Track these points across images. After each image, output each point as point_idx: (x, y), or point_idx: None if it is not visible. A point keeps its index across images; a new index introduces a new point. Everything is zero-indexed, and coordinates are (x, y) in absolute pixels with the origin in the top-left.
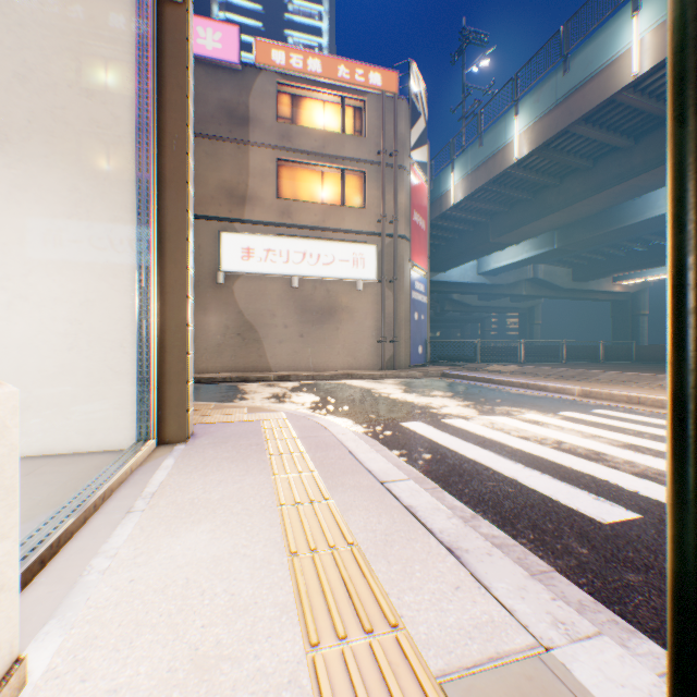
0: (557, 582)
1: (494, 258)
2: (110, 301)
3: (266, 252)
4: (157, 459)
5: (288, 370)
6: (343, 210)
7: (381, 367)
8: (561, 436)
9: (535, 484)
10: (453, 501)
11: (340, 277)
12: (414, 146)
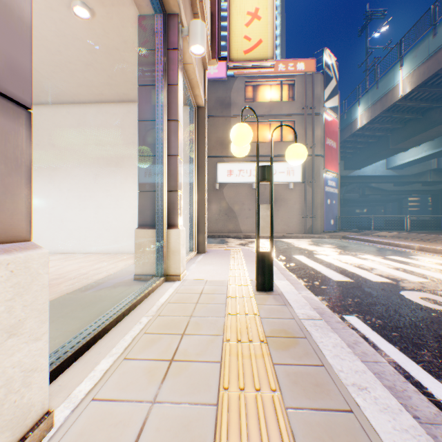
0: (299, 285)
1: (399, 157)
2: (183, 207)
3: (239, 171)
4: (197, 256)
5: (250, 233)
6: (281, 144)
7: (304, 232)
8: (366, 263)
9: (325, 272)
10: (288, 273)
11: (279, 181)
12: (327, 99)
